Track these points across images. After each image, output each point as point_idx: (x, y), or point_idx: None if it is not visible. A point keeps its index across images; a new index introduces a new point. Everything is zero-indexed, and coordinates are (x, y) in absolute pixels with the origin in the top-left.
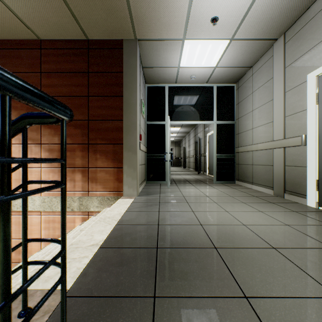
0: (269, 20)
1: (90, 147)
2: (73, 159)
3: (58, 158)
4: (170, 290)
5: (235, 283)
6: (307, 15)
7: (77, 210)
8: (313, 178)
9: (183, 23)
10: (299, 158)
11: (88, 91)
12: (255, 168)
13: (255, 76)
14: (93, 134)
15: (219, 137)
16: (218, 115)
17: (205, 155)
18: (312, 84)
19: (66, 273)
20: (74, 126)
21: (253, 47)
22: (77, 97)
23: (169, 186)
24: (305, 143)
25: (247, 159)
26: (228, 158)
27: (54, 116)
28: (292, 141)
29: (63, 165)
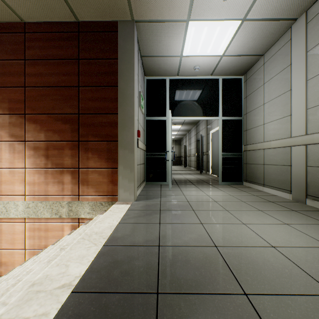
0: None
1: (81, 145)
2: (62, 158)
3: None
4: None
5: None
6: None
7: (65, 216)
8: None
9: None
10: None
11: (78, 80)
12: (267, 169)
13: (267, 65)
14: (84, 129)
15: (224, 134)
16: (224, 110)
17: (207, 153)
18: None
19: None
20: (63, 120)
21: (268, 29)
22: (66, 87)
23: (171, 188)
24: None
25: (257, 158)
26: (234, 157)
27: None
28: (318, 137)
29: None
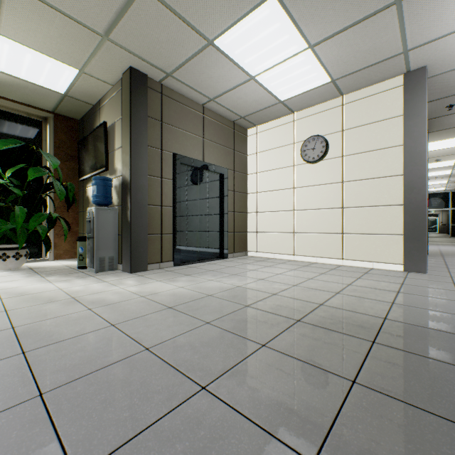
0: None
1: None
2: None
3: None
4: None
5: None
6: None
7: None
8: None
9: None
10: None
11: None
12: None
13: None
14: None
15: (452, 216)
16: (452, 205)
17: None
18: None
19: None
20: None
21: None
22: None
23: None
24: None
25: None
26: None
27: None
28: None
29: None
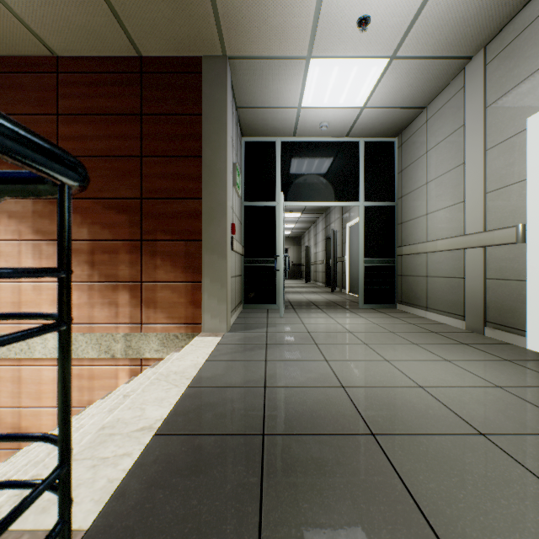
0: (459, 23)
1: (145, 246)
2: (115, 266)
3: (49, 268)
4: (291, 529)
5: (417, 512)
6: (527, 13)
7: (121, 356)
8: (538, 301)
9: (309, 28)
10: (511, 265)
11: (141, 147)
12: (431, 283)
13: (431, 123)
14: (150, 222)
15: (368, 228)
16: (367, 191)
17: (343, 259)
18: (537, 134)
19: (69, 515)
20: (117, 208)
21: (430, 71)
22: (122, 158)
23: (283, 313)
24: (523, 239)
25: (418, 266)
26: (383, 265)
27: (47, 179)
28: (499, 236)
29: (63, 282)
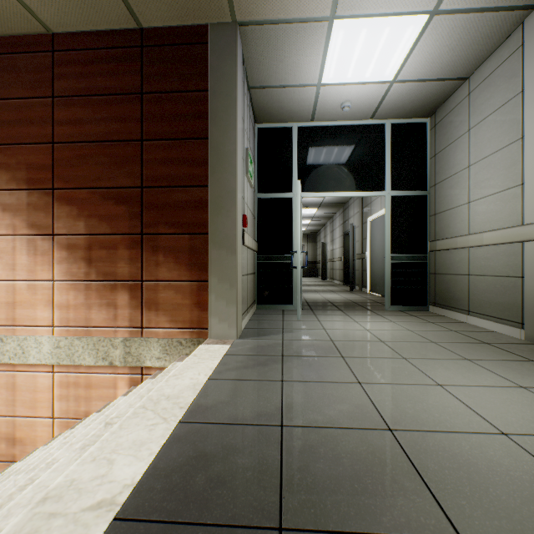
0: None
1: (146, 241)
2: (113, 264)
3: None
4: None
5: None
6: None
7: (120, 363)
8: None
9: None
10: None
11: (141, 130)
12: (475, 283)
13: (475, 95)
14: (152, 214)
15: (395, 221)
16: (394, 179)
17: (363, 256)
18: None
19: None
20: (115, 199)
21: (479, 29)
22: (121, 142)
23: (301, 316)
24: None
25: (457, 263)
26: (413, 262)
27: None
28: None
29: None
